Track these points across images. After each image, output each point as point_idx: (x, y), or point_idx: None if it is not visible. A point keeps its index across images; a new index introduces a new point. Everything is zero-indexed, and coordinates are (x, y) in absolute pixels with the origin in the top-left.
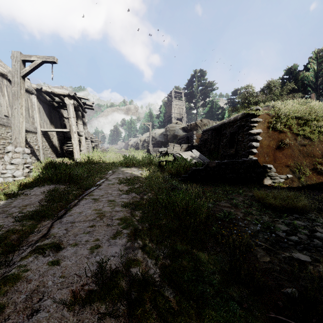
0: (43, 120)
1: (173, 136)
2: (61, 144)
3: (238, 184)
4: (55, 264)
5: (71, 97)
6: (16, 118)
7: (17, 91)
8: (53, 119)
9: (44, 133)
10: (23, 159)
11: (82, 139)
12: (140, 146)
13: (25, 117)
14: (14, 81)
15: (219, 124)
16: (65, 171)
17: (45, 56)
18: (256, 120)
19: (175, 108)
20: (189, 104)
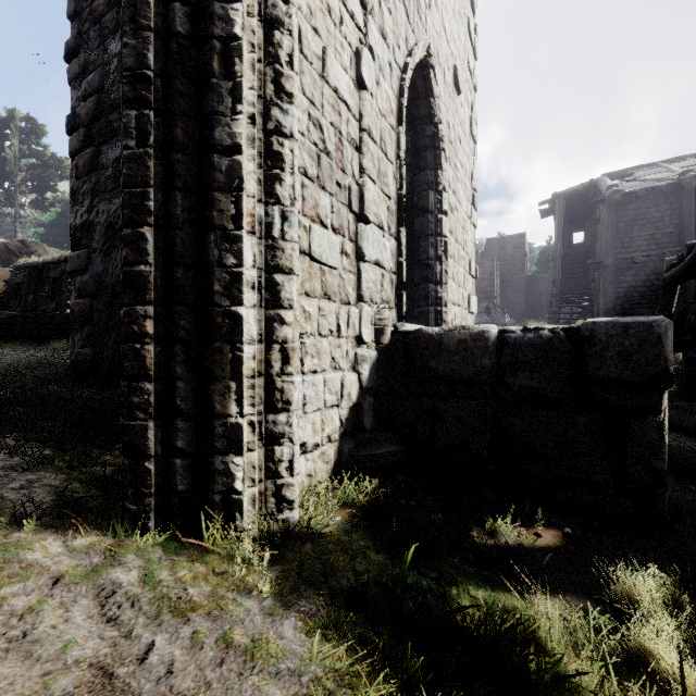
0: None
1: None
2: None
3: (44, 342)
4: None
5: None
6: None
7: None
8: None
9: None
10: None
11: None
12: None
13: None
14: None
15: (41, 262)
16: None
17: None
18: None
19: None
20: None
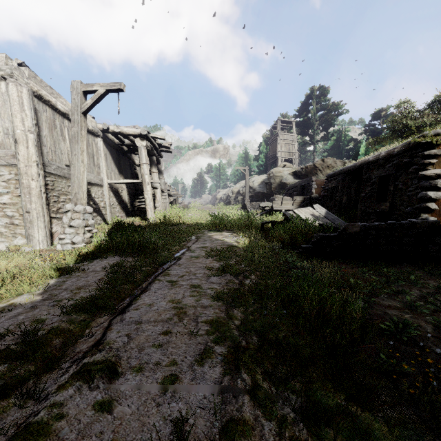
0: (111, 169)
1: (279, 184)
2: (132, 199)
3: (403, 264)
4: (104, 410)
5: (144, 137)
6: (76, 168)
7: (77, 132)
8: (123, 167)
9: (112, 186)
10: (84, 221)
11: (157, 192)
12: (232, 200)
13: (90, 166)
14: (74, 120)
15: (357, 164)
16: (133, 238)
17: (109, 83)
18: (434, 153)
19: (282, 145)
20: (302, 138)
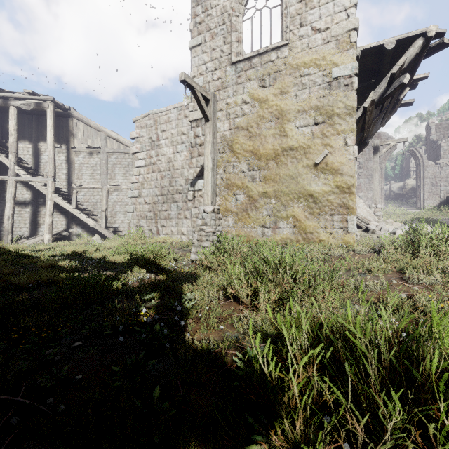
0: None
1: (411, 188)
2: None
3: None
4: None
5: None
6: None
7: None
8: None
9: None
10: None
11: None
12: None
13: None
14: None
15: None
16: None
17: None
18: None
19: (414, 163)
20: None
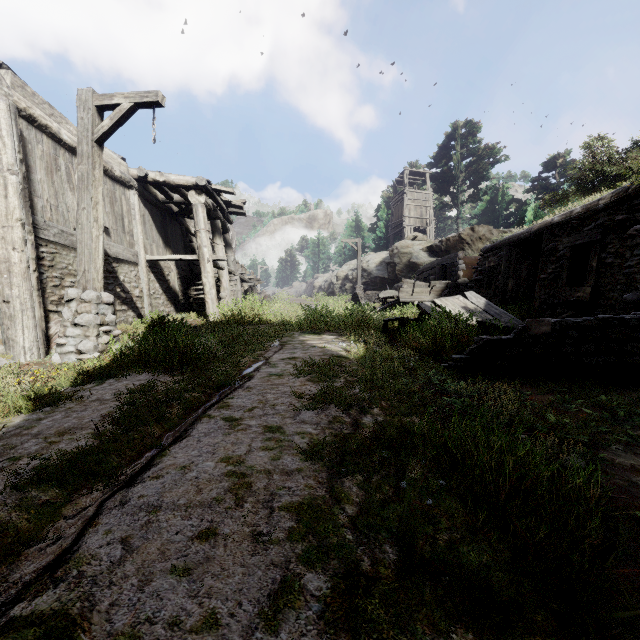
0: (151, 239)
1: (407, 265)
2: (186, 286)
3: (627, 387)
4: None
5: (202, 189)
6: (86, 230)
7: (87, 172)
8: (170, 237)
9: (153, 264)
10: (98, 316)
11: (223, 274)
12: (336, 289)
13: (117, 233)
14: (81, 152)
15: (532, 230)
16: (175, 343)
17: (139, 93)
18: None
19: (412, 208)
20: (439, 199)
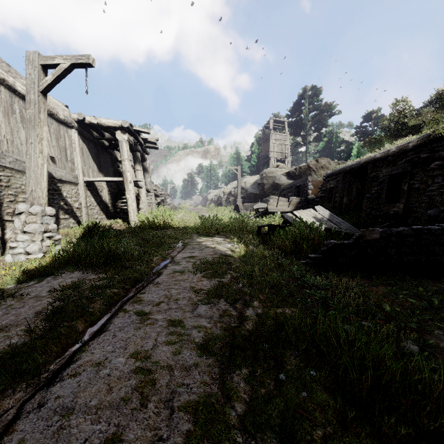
0: (88, 165)
1: (272, 185)
2: (114, 200)
3: (434, 278)
4: None
5: (125, 129)
6: (33, 159)
7: (34, 115)
8: (103, 164)
9: (89, 184)
10: (42, 225)
11: (142, 191)
12: (223, 201)
13: (61, 161)
14: (29, 100)
15: (361, 162)
16: (101, 247)
17: (75, 56)
18: None
19: (275, 145)
20: (294, 139)
